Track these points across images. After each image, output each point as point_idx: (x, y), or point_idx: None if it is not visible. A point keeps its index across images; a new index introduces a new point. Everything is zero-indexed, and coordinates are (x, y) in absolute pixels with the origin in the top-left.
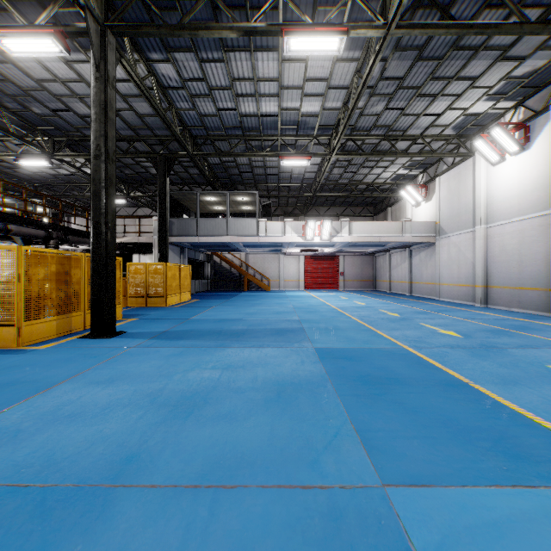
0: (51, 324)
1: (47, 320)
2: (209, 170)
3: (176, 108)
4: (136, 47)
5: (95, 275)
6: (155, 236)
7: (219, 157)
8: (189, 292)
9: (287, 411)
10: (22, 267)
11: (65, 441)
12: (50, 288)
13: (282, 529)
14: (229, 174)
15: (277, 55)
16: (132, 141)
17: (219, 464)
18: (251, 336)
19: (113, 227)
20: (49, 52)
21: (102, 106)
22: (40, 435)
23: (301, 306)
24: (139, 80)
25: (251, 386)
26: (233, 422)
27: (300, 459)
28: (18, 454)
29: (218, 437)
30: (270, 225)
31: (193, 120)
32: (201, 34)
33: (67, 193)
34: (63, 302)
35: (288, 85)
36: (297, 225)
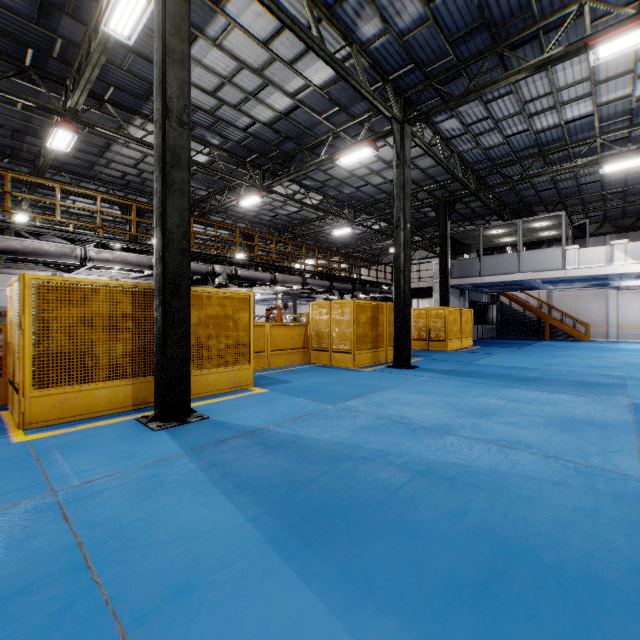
0: (368, 355)
1: (366, 352)
2: (494, 199)
3: (458, 152)
4: (424, 120)
5: (397, 319)
6: (434, 280)
7: (507, 185)
8: (471, 338)
9: (567, 432)
10: (355, 314)
11: (406, 411)
12: (367, 329)
13: (544, 466)
14: (521, 197)
15: (585, 56)
16: (414, 193)
17: (503, 439)
18: (544, 383)
19: (408, 281)
20: (365, 156)
21: (401, 186)
22: (392, 407)
23: (636, 363)
24: (426, 147)
25: (536, 414)
26: (516, 427)
27: (570, 452)
28: (387, 411)
29: (503, 430)
30: (584, 253)
31: (476, 157)
32: (486, 91)
33: (357, 248)
34: (374, 340)
35: (607, 77)
36: (634, 247)
